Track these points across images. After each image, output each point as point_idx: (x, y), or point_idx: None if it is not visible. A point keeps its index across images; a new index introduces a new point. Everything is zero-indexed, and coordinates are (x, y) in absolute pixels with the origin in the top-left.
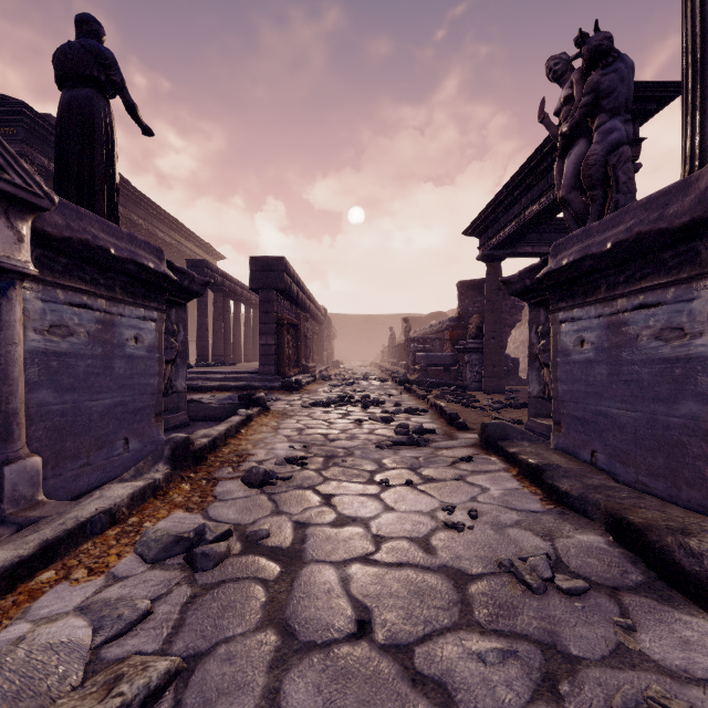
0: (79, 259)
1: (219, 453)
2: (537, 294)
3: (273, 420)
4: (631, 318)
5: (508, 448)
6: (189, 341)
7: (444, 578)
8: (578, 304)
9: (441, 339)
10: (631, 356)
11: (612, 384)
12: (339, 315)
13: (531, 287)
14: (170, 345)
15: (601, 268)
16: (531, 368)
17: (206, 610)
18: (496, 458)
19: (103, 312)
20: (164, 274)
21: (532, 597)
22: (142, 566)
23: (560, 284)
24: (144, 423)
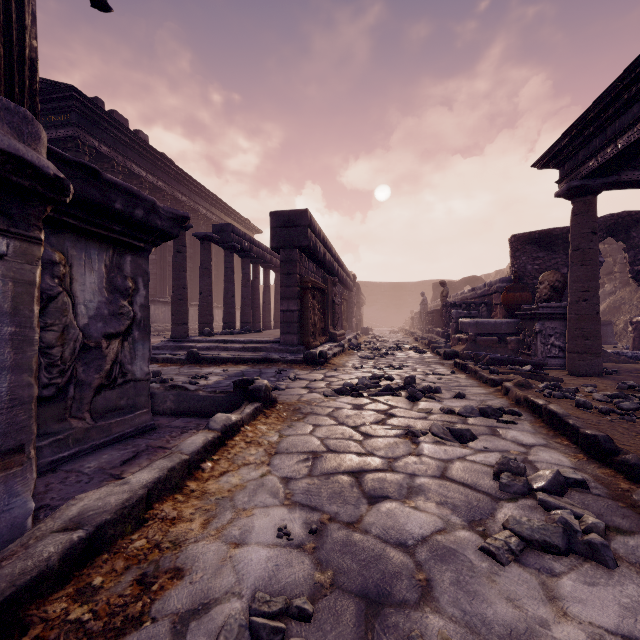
0: None
1: (101, 567)
2: None
3: (275, 428)
4: None
5: None
6: None
7: None
8: None
9: (489, 303)
10: None
11: None
12: (367, 283)
13: None
14: (118, 310)
15: None
16: None
17: None
18: None
19: None
20: (13, 156)
21: None
22: None
23: None
24: None
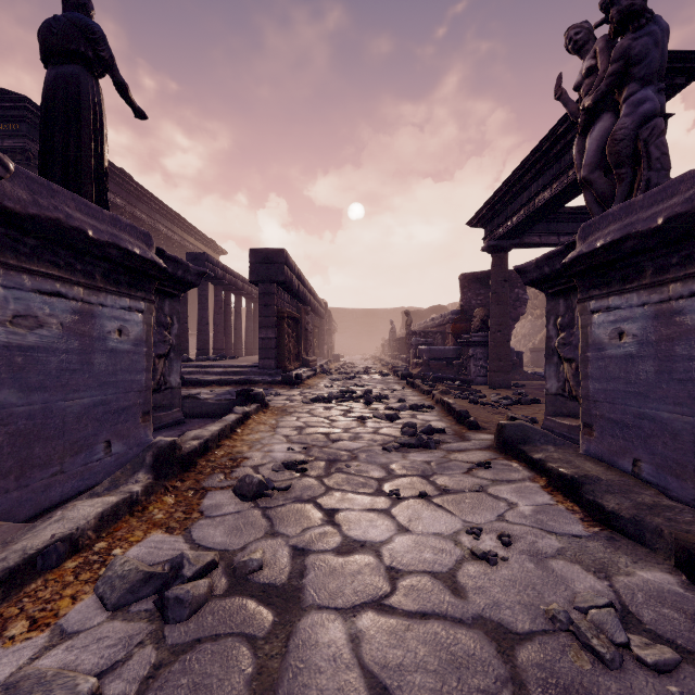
0: (49, 241)
1: (211, 456)
2: (556, 283)
3: (272, 418)
4: (688, 305)
5: (531, 453)
6: (192, 334)
7: (482, 636)
8: (614, 291)
9: (443, 332)
10: (688, 351)
11: (661, 383)
12: (339, 309)
13: (550, 275)
14: (163, 339)
15: (647, 248)
16: (549, 363)
17: (172, 689)
18: (517, 464)
19: (80, 301)
20: (152, 261)
21: (607, 674)
22: (100, 615)
23: (592, 269)
24: (129, 423)
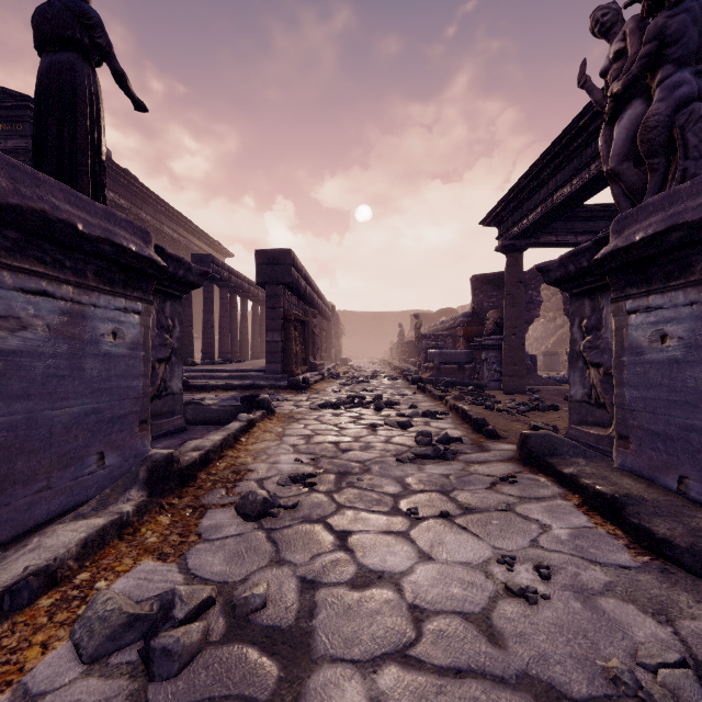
0: (34, 234)
1: (212, 468)
2: (582, 282)
3: (278, 425)
4: None
5: (561, 467)
6: (197, 338)
7: None
8: (655, 290)
9: (454, 335)
10: None
11: None
12: (346, 312)
13: (575, 273)
14: (164, 342)
15: (697, 240)
16: (573, 368)
17: None
18: (545, 479)
19: (69, 301)
20: (149, 259)
21: None
22: (73, 669)
23: (629, 266)
24: (125, 433)
